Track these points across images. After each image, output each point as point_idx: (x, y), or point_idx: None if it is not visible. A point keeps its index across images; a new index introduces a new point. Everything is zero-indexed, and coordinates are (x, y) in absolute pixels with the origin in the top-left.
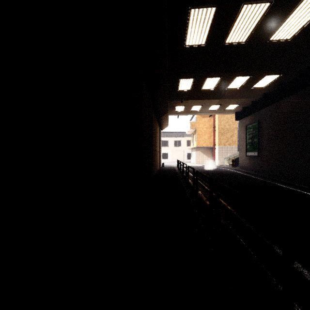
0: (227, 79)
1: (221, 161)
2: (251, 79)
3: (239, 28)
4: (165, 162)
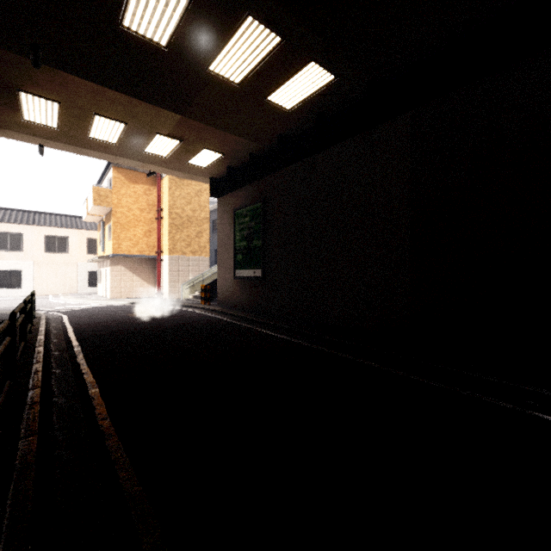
0: (218, 13)
1: (176, 289)
2: (278, 57)
3: None
4: (11, 296)
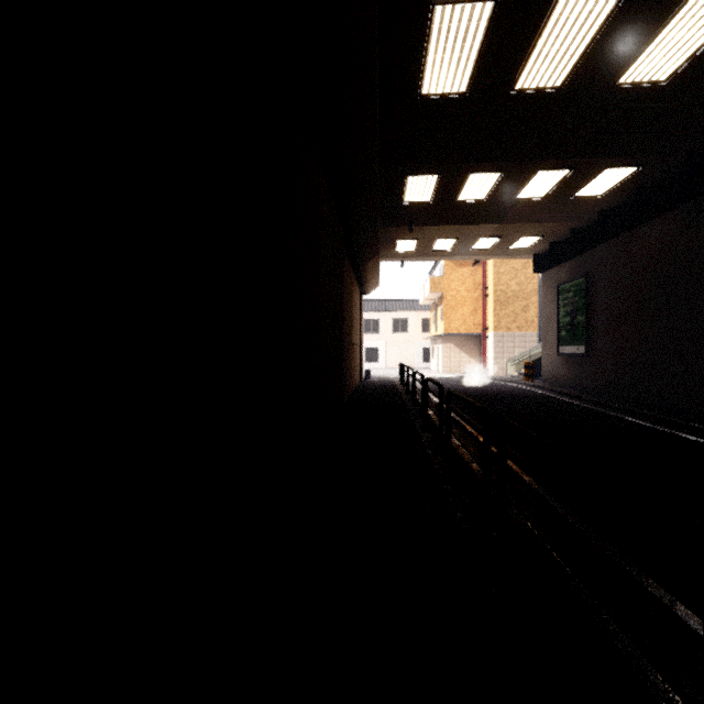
0: (516, 177)
1: (501, 365)
2: (572, 176)
3: (548, 54)
4: (372, 368)
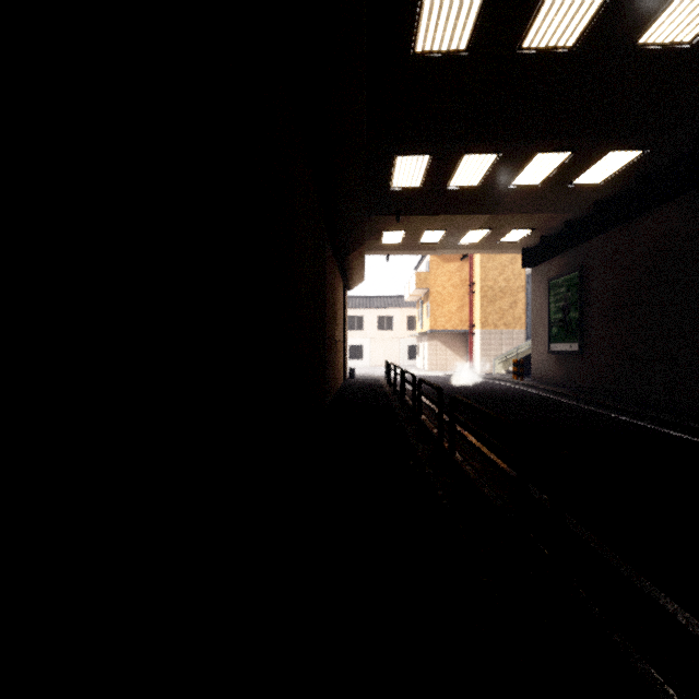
0: (513, 160)
1: (488, 363)
2: (573, 160)
3: (564, 1)
4: (357, 365)
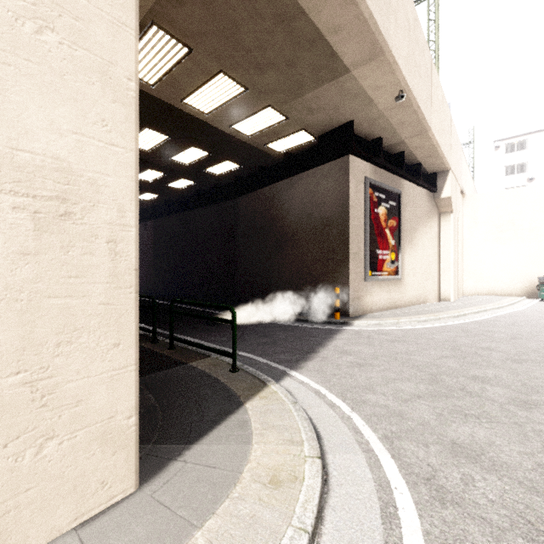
0: None
1: None
2: None
3: None
4: None
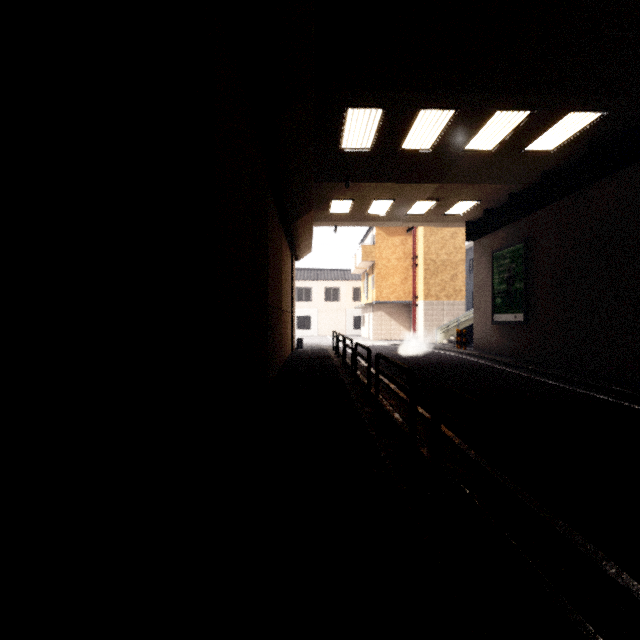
0: (470, 119)
1: (431, 333)
2: (530, 122)
3: None
4: (305, 335)
